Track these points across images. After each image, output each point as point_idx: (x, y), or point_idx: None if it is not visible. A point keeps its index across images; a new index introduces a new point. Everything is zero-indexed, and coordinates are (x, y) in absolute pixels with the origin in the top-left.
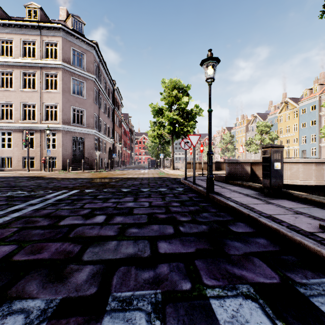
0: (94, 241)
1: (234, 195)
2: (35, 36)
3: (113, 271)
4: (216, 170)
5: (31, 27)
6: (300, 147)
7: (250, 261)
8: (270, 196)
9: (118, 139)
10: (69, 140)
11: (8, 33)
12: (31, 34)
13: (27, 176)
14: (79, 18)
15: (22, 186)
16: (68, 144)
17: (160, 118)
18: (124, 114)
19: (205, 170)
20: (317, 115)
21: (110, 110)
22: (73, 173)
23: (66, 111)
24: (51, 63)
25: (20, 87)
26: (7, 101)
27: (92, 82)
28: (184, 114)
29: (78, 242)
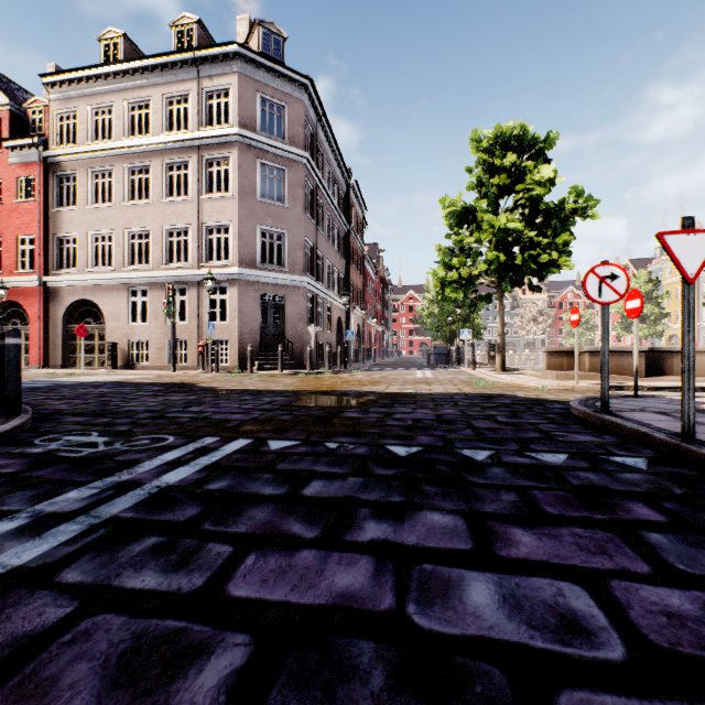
0: None
1: None
2: (188, 83)
3: None
4: (646, 376)
5: (181, 64)
6: None
7: None
8: None
9: (357, 301)
10: (253, 303)
11: (142, 87)
12: (182, 80)
13: (164, 382)
14: (275, 27)
15: (121, 413)
16: (252, 311)
17: (465, 236)
18: (369, 245)
19: (616, 376)
20: None
21: (340, 234)
22: (259, 376)
23: (247, 238)
24: (217, 135)
25: (162, 194)
26: (141, 227)
27: (302, 167)
28: (536, 218)
29: None
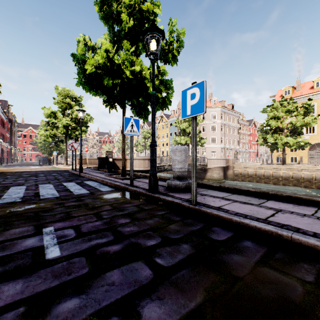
0: (26, 183)
1: (92, 173)
2: None
3: (38, 184)
4: None
5: None
6: (169, 149)
7: (77, 181)
8: (108, 172)
9: None
10: None
11: None
12: None
13: None
14: None
15: None
16: None
17: (54, 119)
18: (1, 101)
19: (94, 165)
20: (177, 128)
21: None
22: None
23: None
24: None
25: None
26: None
27: None
28: (77, 119)
29: (20, 183)
